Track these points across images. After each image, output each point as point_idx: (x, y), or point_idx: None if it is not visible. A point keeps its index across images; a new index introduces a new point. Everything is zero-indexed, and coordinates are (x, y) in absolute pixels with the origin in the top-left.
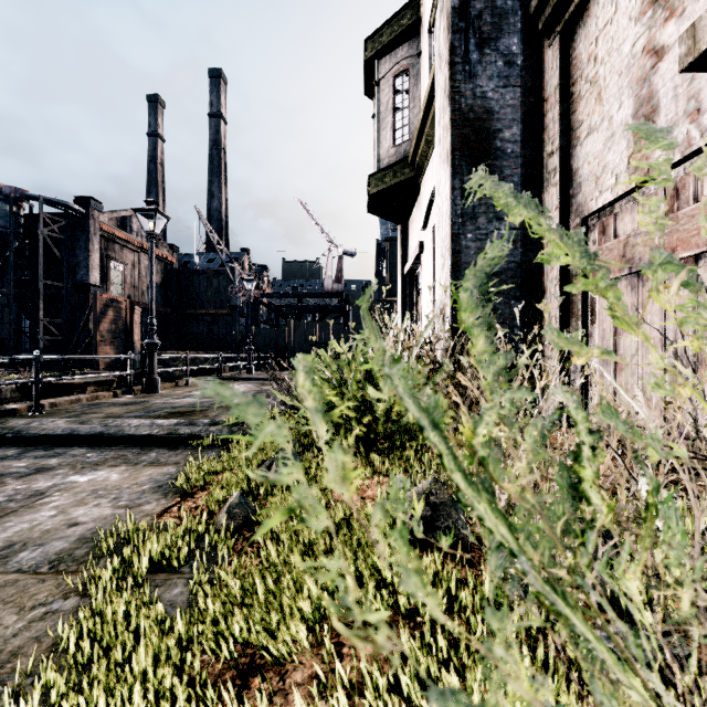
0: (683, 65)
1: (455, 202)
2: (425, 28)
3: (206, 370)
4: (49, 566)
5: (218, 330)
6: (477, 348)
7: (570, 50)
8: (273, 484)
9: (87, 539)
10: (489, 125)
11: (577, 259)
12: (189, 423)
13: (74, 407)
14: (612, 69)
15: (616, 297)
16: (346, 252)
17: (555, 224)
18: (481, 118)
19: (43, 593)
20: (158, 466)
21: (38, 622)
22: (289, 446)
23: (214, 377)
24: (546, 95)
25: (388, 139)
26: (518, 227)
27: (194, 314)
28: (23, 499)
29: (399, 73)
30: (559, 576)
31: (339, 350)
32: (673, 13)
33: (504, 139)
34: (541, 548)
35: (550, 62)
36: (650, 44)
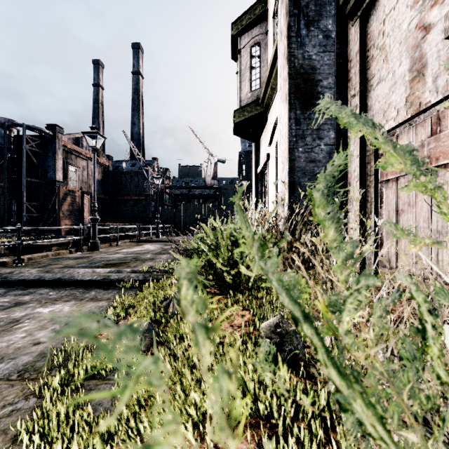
0: (447, 34)
1: (291, 127)
2: (271, 15)
3: (129, 235)
4: (17, 374)
5: (137, 210)
6: (329, 237)
7: (366, 28)
8: (171, 315)
9: (45, 354)
10: (313, 77)
11: (408, 165)
12: (117, 272)
13: (43, 260)
14: (395, 39)
15: (443, 197)
16: (219, 160)
17: (356, 142)
18: (308, 72)
19: (12, 395)
20: (96, 301)
21: (6, 418)
22: (167, 388)
23: (135, 240)
24: (350, 58)
25: (246, 87)
26: (332, 143)
27: (123, 199)
28: (4, 325)
29: (253, 44)
30: (408, 438)
31: (215, 225)
32: (437, 2)
33: (323, 86)
34: (391, 411)
35: (353, 36)
36: (420, 23)
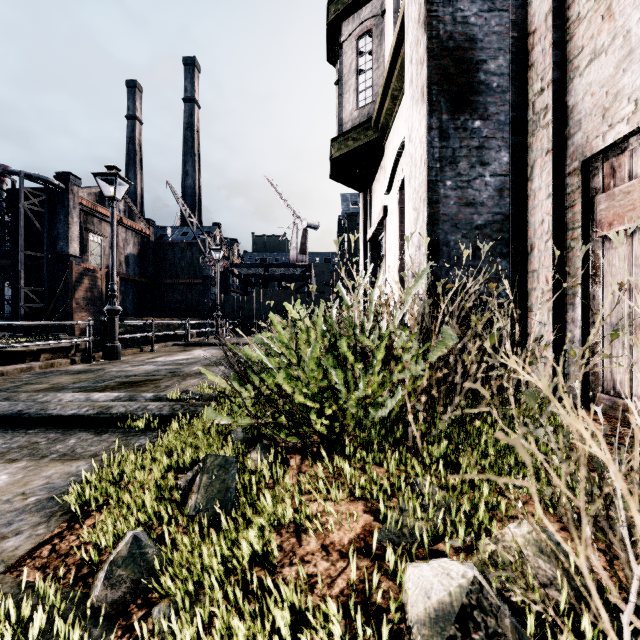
0: None
1: (432, 144)
2: None
3: (173, 336)
4: None
5: (191, 298)
6: None
7: None
8: (192, 512)
9: None
10: (472, 55)
11: None
12: (129, 398)
13: (22, 375)
14: None
15: None
16: (310, 225)
17: (545, 171)
18: (462, 47)
19: None
20: (68, 461)
21: None
22: None
23: (181, 342)
24: (533, 26)
25: (351, 102)
26: (505, 173)
27: (169, 283)
28: None
29: (362, 34)
30: None
31: (294, 315)
32: None
33: (488, 72)
34: None
35: None
36: None
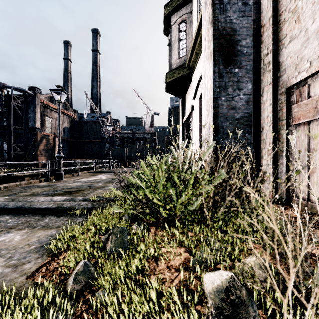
0: None
1: (215, 80)
2: None
3: (88, 168)
4: None
5: (96, 149)
6: None
7: None
8: (108, 252)
9: None
10: (234, 38)
11: None
12: (71, 200)
13: (17, 188)
14: (307, 1)
15: None
16: (155, 113)
17: (269, 92)
18: (229, 34)
19: None
20: (46, 229)
21: None
22: None
23: (92, 171)
24: (263, 23)
25: (176, 55)
26: (250, 93)
27: (85, 141)
28: None
29: (181, 22)
30: None
31: (152, 162)
32: None
33: (242, 45)
34: None
35: (266, 5)
36: None
